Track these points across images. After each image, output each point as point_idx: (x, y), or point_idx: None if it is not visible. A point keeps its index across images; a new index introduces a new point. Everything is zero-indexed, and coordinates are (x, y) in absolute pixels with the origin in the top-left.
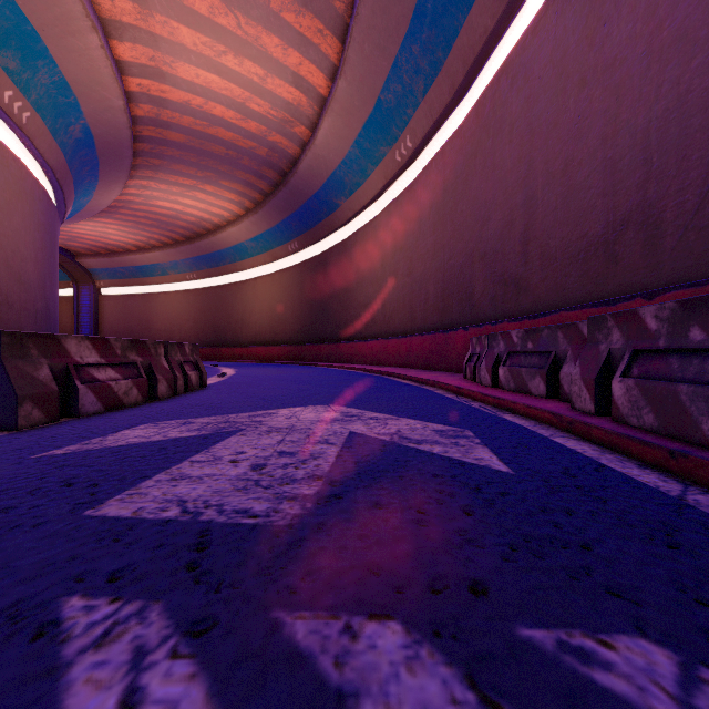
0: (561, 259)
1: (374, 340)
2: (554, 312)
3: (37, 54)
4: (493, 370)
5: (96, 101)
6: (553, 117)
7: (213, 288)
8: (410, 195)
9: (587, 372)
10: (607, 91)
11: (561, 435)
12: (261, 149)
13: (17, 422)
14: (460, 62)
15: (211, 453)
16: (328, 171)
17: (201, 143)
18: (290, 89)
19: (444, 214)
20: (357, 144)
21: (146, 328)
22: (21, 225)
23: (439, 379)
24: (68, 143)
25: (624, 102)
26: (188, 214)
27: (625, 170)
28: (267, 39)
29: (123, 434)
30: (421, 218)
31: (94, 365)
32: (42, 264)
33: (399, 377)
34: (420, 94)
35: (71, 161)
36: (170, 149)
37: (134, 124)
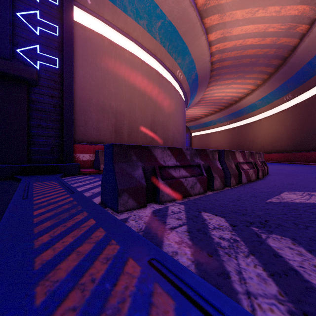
0: None
1: None
2: None
3: (186, 54)
4: None
5: (201, 62)
6: None
7: (236, 127)
8: None
9: None
10: None
11: None
12: (271, 50)
13: (230, 184)
14: None
15: None
16: None
17: (238, 61)
18: (297, 7)
19: None
20: None
21: (207, 147)
22: (179, 114)
23: None
24: (190, 82)
25: None
26: (227, 96)
27: None
28: None
29: (286, 196)
30: None
31: (242, 162)
32: (183, 126)
33: None
34: None
35: (190, 88)
36: (223, 69)
37: (211, 65)
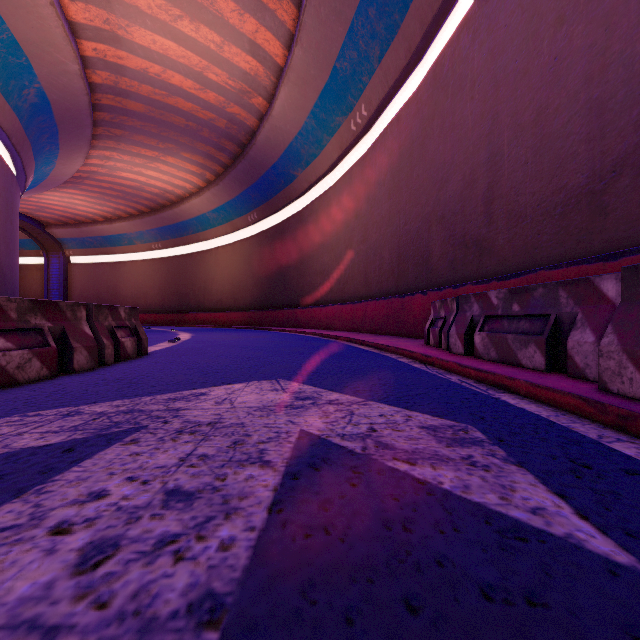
0: (532, 216)
1: (330, 306)
2: (530, 272)
3: None
4: (466, 336)
5: (50, 64)
6: (522, 65)
7: (177, 257)
8: (365, 164)
9: (634, 342)
10: (593, 23)
11: (615, 437)
12: (221, 120)
13: None
14: (417, 22)
15: (38, 498)
16: (285, 142)
17: (161, 113)
18: (247, 58)
19: (400, 180)
20: (313, 115)
21: (114, 295)
22: None
23: (400, 345)
24: (22, 107)
25: (616, 31)
26: (152, 185)
27: (617, 108)
28: (223, 3)
29: None
30: (376, 186)
31: None
32: None
33: (356, 342)
34: (376, 60)
35: (28, 126)
36: (130, 118)
37: (92, 92)
